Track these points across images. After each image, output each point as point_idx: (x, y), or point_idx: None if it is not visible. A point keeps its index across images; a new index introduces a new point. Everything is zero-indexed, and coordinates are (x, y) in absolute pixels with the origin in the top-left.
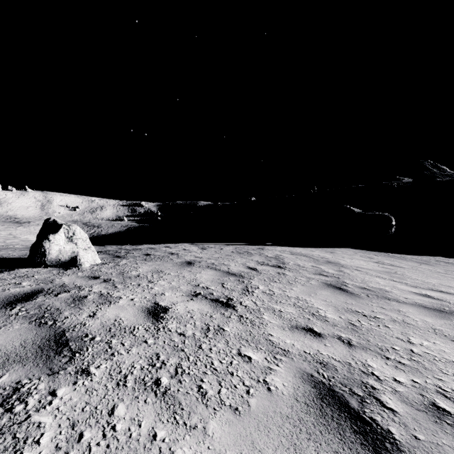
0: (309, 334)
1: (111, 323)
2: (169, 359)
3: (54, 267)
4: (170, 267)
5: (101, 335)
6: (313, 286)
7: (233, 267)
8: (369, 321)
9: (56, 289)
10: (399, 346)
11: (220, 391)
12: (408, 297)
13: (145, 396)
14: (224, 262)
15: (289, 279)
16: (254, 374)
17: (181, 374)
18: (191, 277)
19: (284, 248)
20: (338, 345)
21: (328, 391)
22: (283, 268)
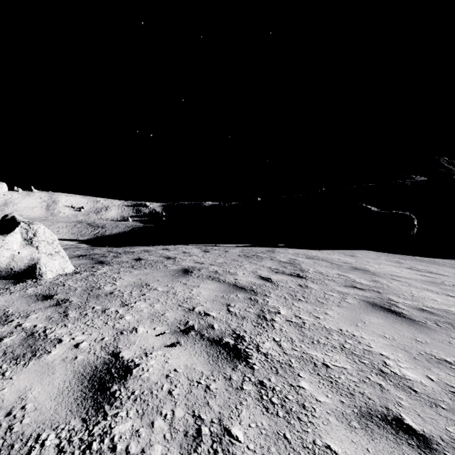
0: (406, 441)
1: None
2: None
3: (3, 278)
4: (160, 277)
5: None
6: (353, 307)
7: (240, 276)
8: None
9: None
10: None
11: None
12: None
13: None
14: (230, 270)
15: (316, 296)
16: None
17: None
18: (184, 295)
19: (296, 251)
20: None
21: None
22: (303, 278)
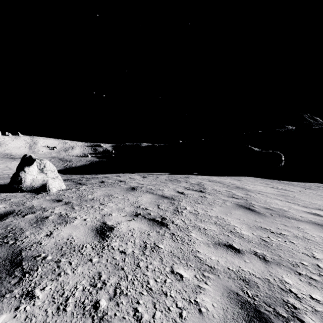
0: (230, 250)
1: (63, 242)
2: (109, 278)
3: (28, 192)
4: (118, 191)
5: (52, 254)
6: (228, 206)
7: (166, 191)
8: (276, 237)
9: (25, 210)
10: (307, 261)
11: (154, 314)
12: (302, 216)
13: (82, 322)
14: (159, 188)
15: (209, 201)
16: (185, 293)
17: (119, 296)
18: (133, 200)
19: (203, 177)
20: (256, 260)
21: (254, 313)
22: (204, 192)
